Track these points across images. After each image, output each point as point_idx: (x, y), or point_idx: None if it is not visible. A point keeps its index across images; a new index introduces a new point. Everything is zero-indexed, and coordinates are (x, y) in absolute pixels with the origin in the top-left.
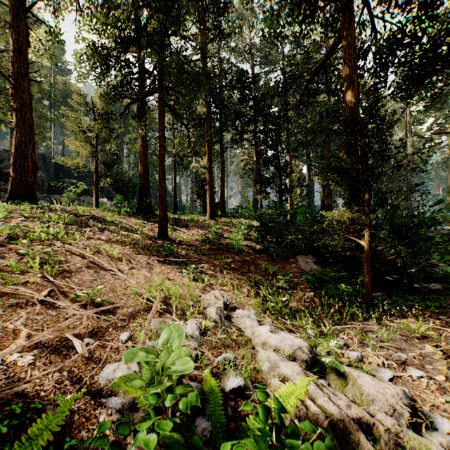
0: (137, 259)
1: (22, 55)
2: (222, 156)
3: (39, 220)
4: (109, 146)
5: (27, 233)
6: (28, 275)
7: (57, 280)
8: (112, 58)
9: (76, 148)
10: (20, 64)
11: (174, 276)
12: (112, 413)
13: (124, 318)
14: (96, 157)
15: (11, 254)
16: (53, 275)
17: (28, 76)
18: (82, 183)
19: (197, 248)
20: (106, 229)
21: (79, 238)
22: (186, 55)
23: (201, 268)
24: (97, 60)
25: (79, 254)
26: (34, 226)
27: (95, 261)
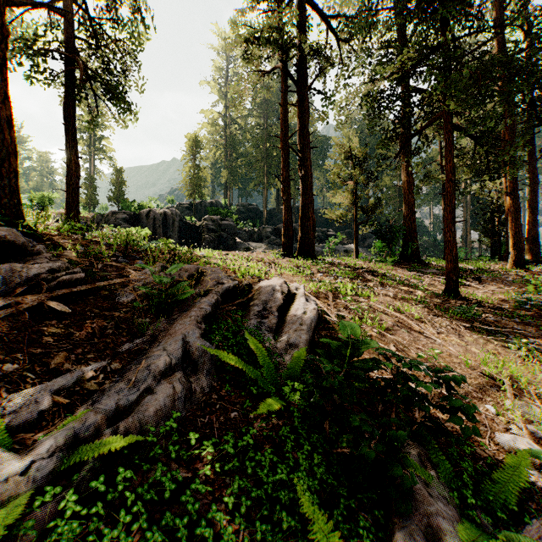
0: (438, 321)
1: (305, 129)
2: (531, 166)
3: (329, 275)
4: (368, 190)
5: (335, 289)
6: (366, 329)
7: (396, 338)
8: (386, 98)
9: (339, 200)
10: (303, 137)
11: (496, 350)
12: (537, 479)
13: (474, 389)
14: (356, 204)
15: (340, 308)
16: (381, 331)
17: (309, 146)
18: (330, 231)
19: (510, 313)
20: (384, 284)
21: (369, 294)
22: (486, 50)
23: (532, 345)
24: (370, 108)
25: (381, 311)
26: (331, 281)
27: (399, 320)
